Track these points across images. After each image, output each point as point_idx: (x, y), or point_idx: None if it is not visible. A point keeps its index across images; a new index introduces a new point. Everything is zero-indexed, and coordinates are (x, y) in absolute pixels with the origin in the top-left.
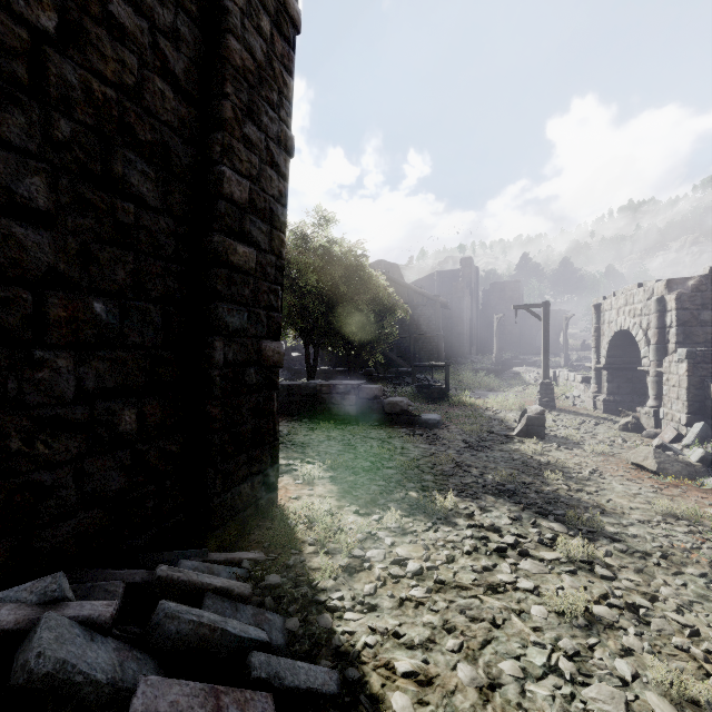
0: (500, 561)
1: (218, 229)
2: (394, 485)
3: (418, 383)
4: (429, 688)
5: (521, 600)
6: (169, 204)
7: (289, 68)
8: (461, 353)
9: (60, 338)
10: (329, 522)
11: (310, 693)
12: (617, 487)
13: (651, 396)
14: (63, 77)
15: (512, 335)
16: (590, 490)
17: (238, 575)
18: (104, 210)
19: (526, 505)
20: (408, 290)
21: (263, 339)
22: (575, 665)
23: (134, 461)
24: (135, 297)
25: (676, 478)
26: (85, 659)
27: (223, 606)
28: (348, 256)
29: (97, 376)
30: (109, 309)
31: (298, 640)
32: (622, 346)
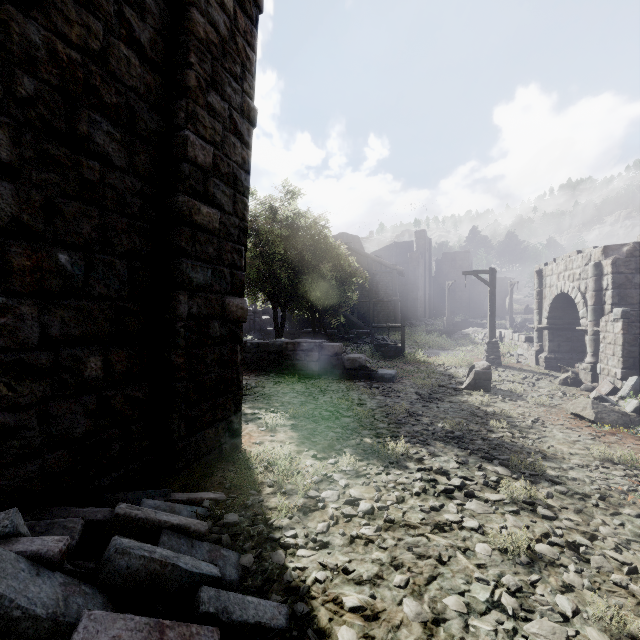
0: (447, 501)
1: (182, 190)
2: (350, 432)
3: (377, 342)
4: (376, 622)
5: (466, 538)
6: (135, 164)
7: (252, 44)
8: (415, 316)
9: (24, 286)
10: (288, 465)
11: (259, 627)
12: (558, 435)
13: (589, 353)
14: (27, 36)
15: (462, 300)
16: (532, 437)
17: (198, 514)
18: (68, 167)
19: (473, 451)
20: (368, 259)
21: (226, 295)
22: (518, 601)
23: (99, 405)
24: (100, 251)
25: (613, 427)
26: (25, 593)
27: (178, 543)
28: (312, 226)
29: (62, 324)
30: (74, 261)
31: (251, 575)
32: (562, 308)
